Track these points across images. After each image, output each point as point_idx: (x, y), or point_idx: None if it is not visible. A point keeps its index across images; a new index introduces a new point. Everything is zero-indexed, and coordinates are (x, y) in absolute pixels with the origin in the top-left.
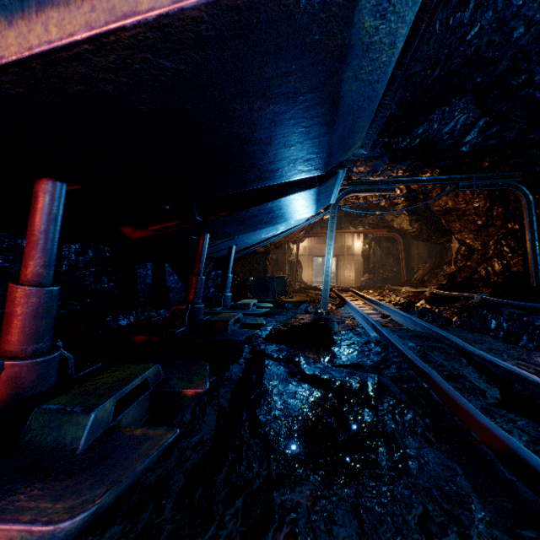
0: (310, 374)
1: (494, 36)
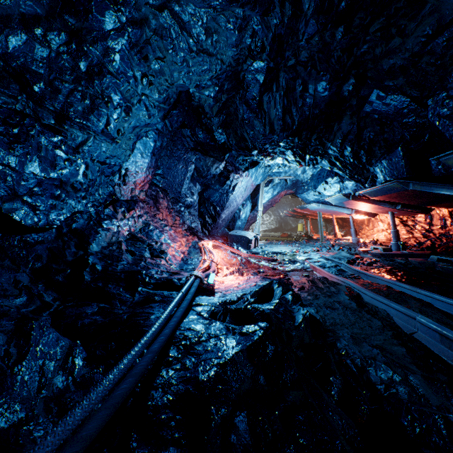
0: (436, 284)
1: (330, 40)
